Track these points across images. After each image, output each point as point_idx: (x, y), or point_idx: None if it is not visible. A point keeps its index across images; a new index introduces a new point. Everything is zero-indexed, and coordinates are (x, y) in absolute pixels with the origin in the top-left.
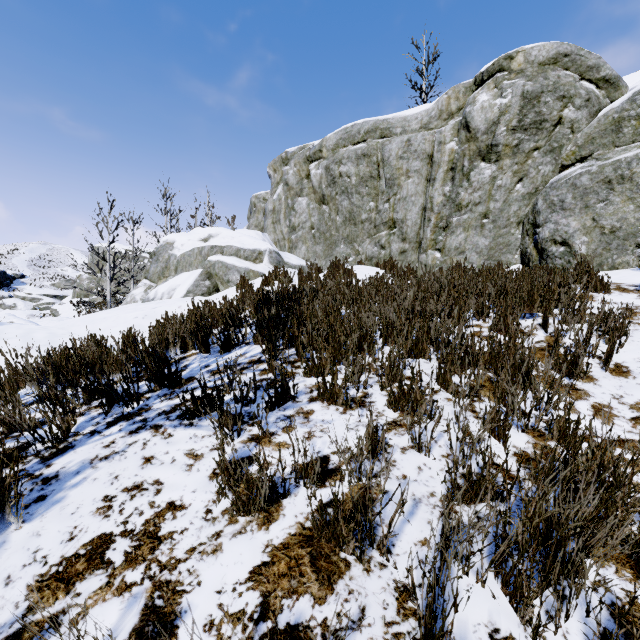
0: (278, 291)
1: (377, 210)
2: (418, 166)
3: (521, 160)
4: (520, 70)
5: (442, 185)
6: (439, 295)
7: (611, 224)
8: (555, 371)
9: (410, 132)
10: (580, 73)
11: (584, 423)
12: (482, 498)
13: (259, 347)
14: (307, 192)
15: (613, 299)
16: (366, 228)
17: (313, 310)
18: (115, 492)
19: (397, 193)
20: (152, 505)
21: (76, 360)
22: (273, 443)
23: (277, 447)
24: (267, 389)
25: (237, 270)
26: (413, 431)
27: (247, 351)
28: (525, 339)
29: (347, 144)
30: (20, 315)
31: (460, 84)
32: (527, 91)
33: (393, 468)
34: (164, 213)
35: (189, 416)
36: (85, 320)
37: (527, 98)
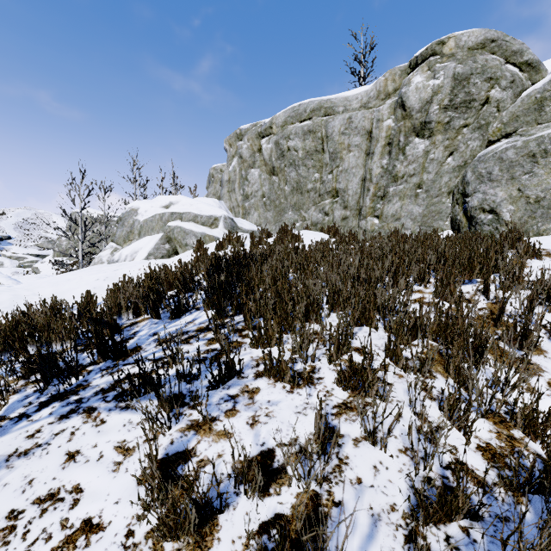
0: (230, 256)
1: (321, 181)
2: (358, 141)
3: (452, 136)
4: (451, 54)
5: (380, 158)
6: (381, 261)
7: (536, 194)
8: (503, 342)
9: (351, 111)
10: (505, 57)
11: (545, 405)
12: (453, 517)
13: (209, 313)
14: (259, 164)
15: (546, 265)
16: (311, 197)
17: (262, 275)
18: (24, 505)
19: (339, 165)
20: (64, 524)
21: (25, 327)
22: (214, 432)
23: (218, 437)
24: (210, 368)
25: (194, 235)
26: (365, 416)
27: (196, 317)
28: (471, 308)
29: (294, 121)
30: (6, 272)
31: (396, 67)
32: (458, 73)
33: (346, 467)
34: (133, 182)
35: (126, 397)
36: (50, 281)
37: (458, 79)
